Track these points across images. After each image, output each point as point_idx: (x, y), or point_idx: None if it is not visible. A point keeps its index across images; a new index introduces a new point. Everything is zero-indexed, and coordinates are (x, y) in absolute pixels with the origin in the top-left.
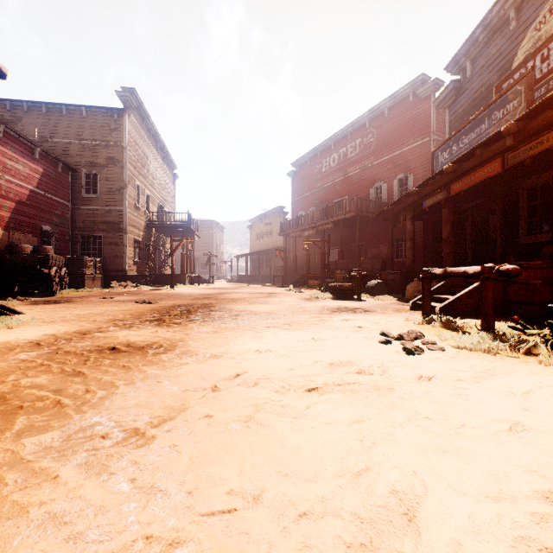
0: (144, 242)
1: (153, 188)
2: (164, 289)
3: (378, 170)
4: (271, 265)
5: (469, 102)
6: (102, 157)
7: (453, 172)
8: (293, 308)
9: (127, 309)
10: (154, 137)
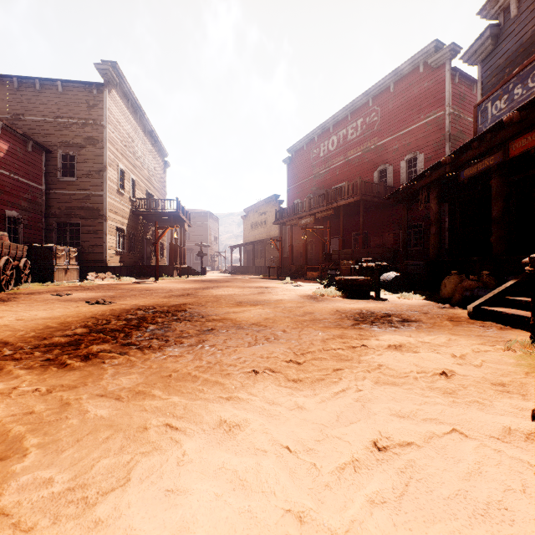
0: (129, 231)
1: (140, 174)
2: (146, 282)
3: (383, 151)
4: (266, 256)
5: (514, 49)
6: (80, 137)
7: (516, 123)
8: (295, 313)
9: (55, 316)
10: (141, 120)
